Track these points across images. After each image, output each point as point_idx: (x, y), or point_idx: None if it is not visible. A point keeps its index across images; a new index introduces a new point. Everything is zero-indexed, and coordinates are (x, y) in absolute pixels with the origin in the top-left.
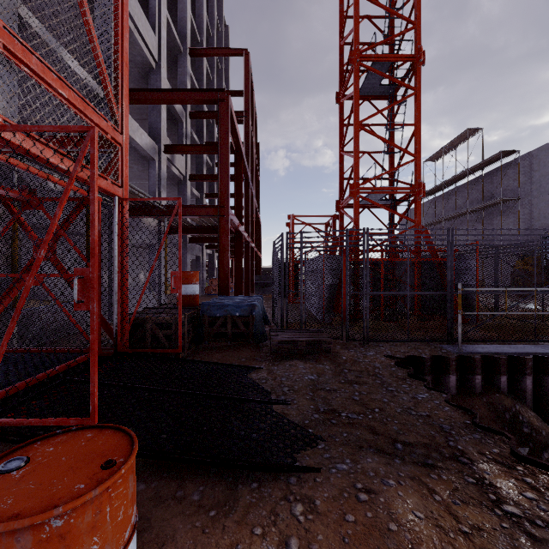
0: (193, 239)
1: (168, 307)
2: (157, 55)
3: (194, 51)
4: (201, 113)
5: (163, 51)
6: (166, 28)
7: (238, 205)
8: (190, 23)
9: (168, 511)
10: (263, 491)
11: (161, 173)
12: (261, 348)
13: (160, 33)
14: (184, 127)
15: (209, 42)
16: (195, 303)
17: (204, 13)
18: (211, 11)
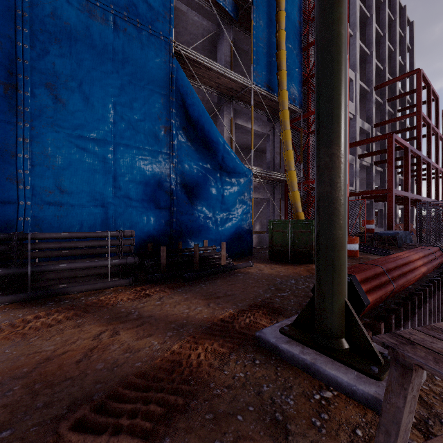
0: (376, 200)
1: (361, 232)
2: (354, 111)
3: (377, 87)
4: (382, 123)
5: (357, 107)
6: (359, 87)
7: (406, 180)
8: (375, 65)
9: (362, 255)
10: (379, 256)
11: (356, 170)
12: (399, 249)
13: (356, 100)
14: (370, 135)
15: (391, 57)
16: (372, 232)
17: (386, 48)
18: (393, 34)
